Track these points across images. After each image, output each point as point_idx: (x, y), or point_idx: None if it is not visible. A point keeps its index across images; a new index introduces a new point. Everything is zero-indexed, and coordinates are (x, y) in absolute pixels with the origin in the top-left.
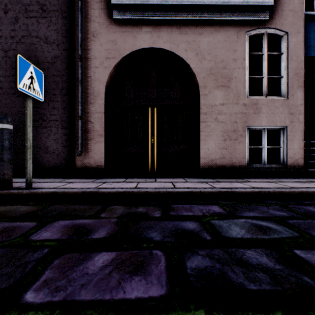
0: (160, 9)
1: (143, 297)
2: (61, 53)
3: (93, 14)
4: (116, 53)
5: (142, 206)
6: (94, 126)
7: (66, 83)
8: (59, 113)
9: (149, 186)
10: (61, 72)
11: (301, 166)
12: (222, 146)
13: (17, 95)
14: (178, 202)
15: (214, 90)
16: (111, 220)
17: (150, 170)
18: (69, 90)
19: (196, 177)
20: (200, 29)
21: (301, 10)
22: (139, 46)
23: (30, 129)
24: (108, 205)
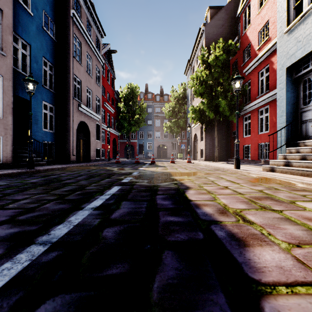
0: None
1: None
2: None
3: None
4: None
5: None
6: None
7: None
8: None
9: None
10: None
11: (12, 162)
12: None
13: None
14: None
15: None
16: None
17: None
18: None
19: None
20: None
21: (12, 67)
22: None
23: None
24: None
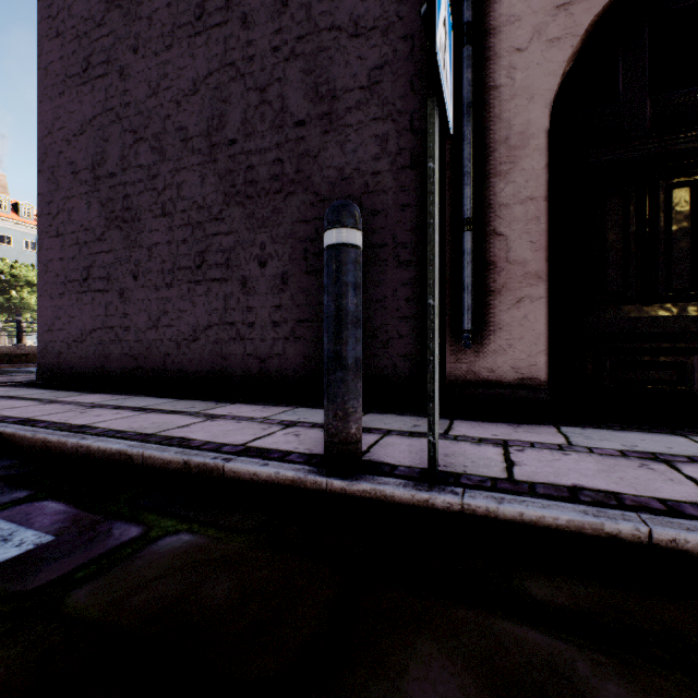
0: None
1: None
2: (395, 51)
3: None
4: None
5: None
6: (510, 249)
7: (409, 133)
8: (388, 226)
9: None
10: (393, 106)
11: None
12: None
13: (287, 192)
14: None
15: None
16: None
17: None
18: (417, 153)
19: None
20: None
21: None
22: None
23: (436, 238)
24: None
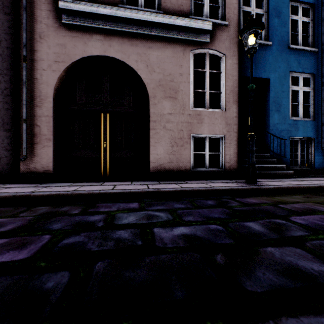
0: (111, 20)
1: (7, 261)
2: (4, 51)
3: (40, 15)
4: (65, 57)
5: (69, 206)
6: (41, 130)
7: (10, 83)
8: (1, 115)
9: (89, 189)
10: (3, 71)
11: (236, 169)
12: (170, 152)
13: None
14: (106, 201)
15: (163, 101)
16: (27, 218)
17: (103, 174)
18: (13, 91)
19: (145, 180)
20: (150, 43)
21: (236, 37)
22: (90, 52)
23: None
24: (35, 207)
